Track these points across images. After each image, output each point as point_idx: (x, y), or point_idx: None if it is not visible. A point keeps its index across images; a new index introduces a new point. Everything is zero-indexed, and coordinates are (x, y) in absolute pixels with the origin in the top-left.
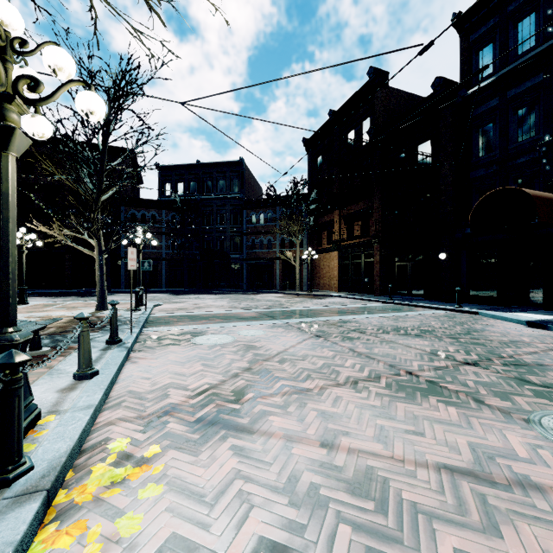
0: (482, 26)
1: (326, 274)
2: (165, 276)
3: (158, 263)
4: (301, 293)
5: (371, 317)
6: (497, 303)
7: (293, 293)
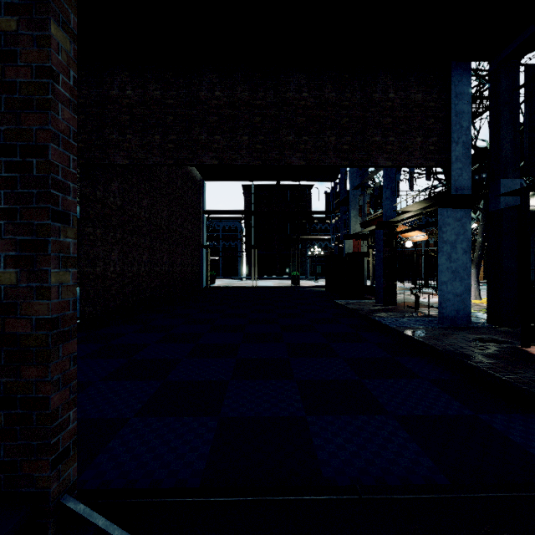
0: None
1: None
2: None
3: None
4: None
5: None
6: None
7: None
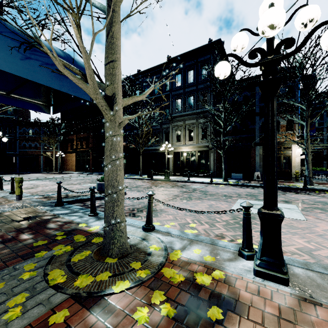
0: None
1: (70, 163)
2: None
3: None
4: (56, 172)
5: (78, 178)
6: None
7: (51, 172)
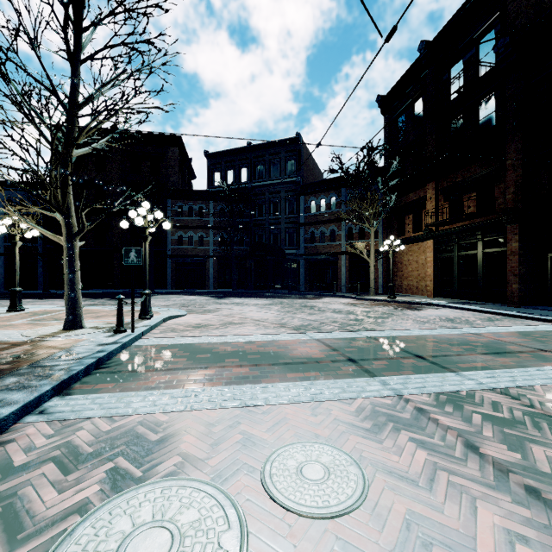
0: None
1: (412, 272)
2: (213, 276)
3: (206, 261)
4: (380, 298)
5: None
6: None
7: (367, 298)
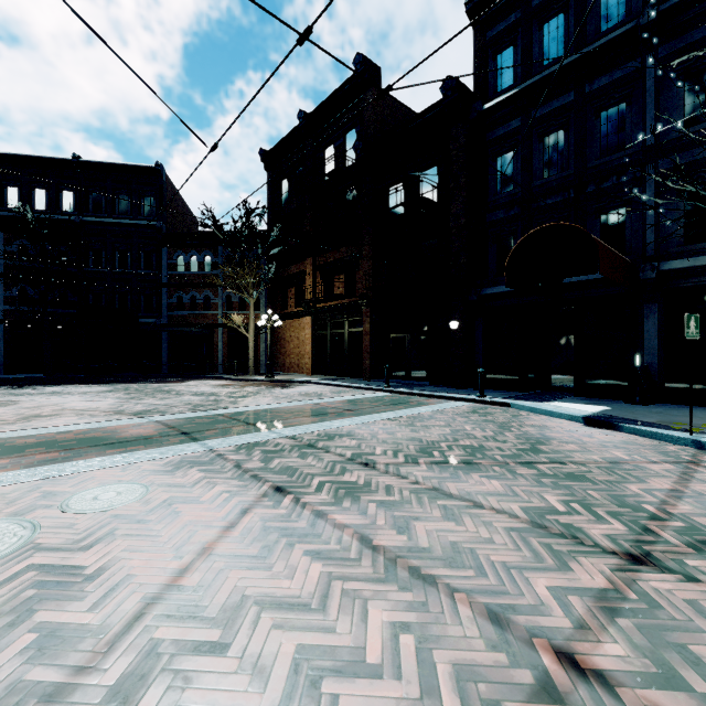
0: (501, 21)
1: (294, 349)
2: (4, 353)
3: None
4: (257, 378)
5: (372, 421)
6: (519, 388)
7: (243, 378)
